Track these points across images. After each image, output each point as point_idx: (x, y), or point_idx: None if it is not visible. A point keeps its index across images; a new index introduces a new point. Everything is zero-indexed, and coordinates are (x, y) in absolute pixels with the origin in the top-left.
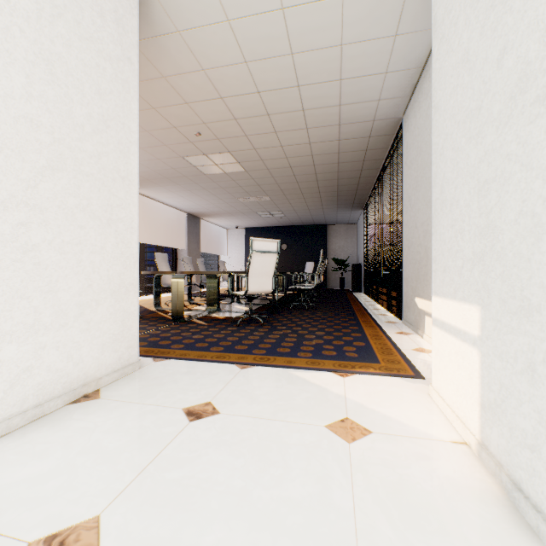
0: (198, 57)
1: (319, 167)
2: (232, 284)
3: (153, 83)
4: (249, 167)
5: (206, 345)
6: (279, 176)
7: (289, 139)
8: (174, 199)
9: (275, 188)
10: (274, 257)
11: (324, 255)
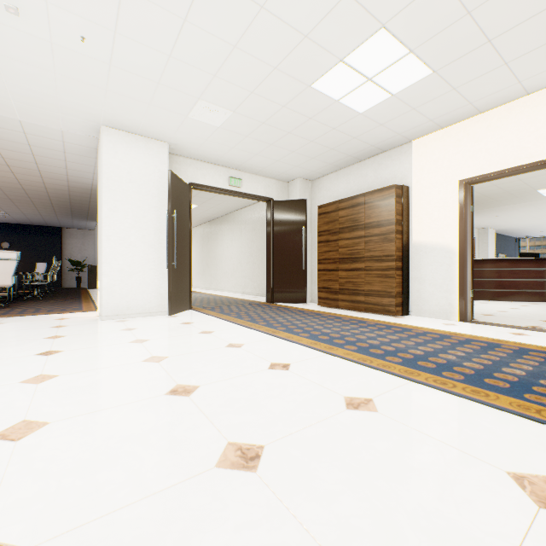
0: None
1: (53, 194)
2: None
3: None
4: None
5: None
6: (10, 191)
7: (26, 177)
8: None
9: (3, 197)
10: (15, 262)
11: (60, 256)
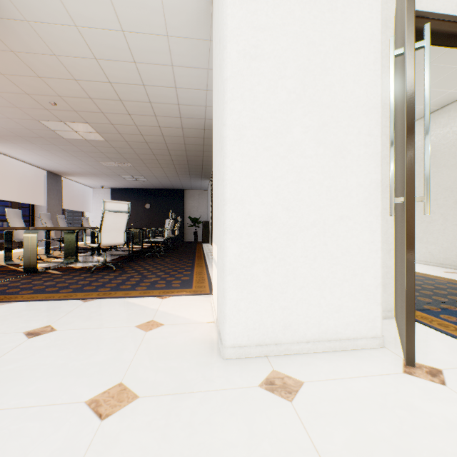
0: (49, 44)
1: (170, 145)
2: (93, 238)
3: (1, 53)
4: (109, 138)
5: (57, 289)
6: (137, 148)
7: (142, 121)
8: (30, 156)
9: (136, 157)
10: (125, 215)
11: (182, 214)
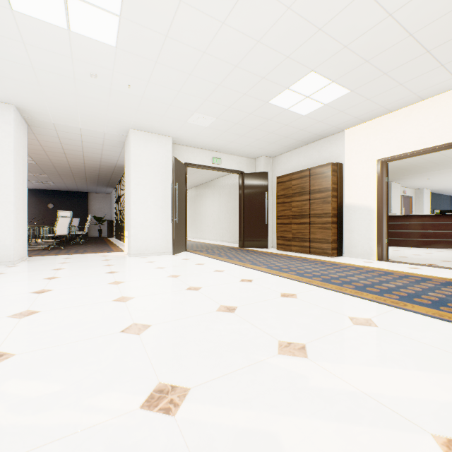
0: (38, 138)
1: (88, 170)
2: None
3: None
4: (41, 163)
5: (45, 254)
6: (61, 169)
7: (73, 160)
8: None
9: (55, 173)
10: (69, 219)
11: (87, 213)
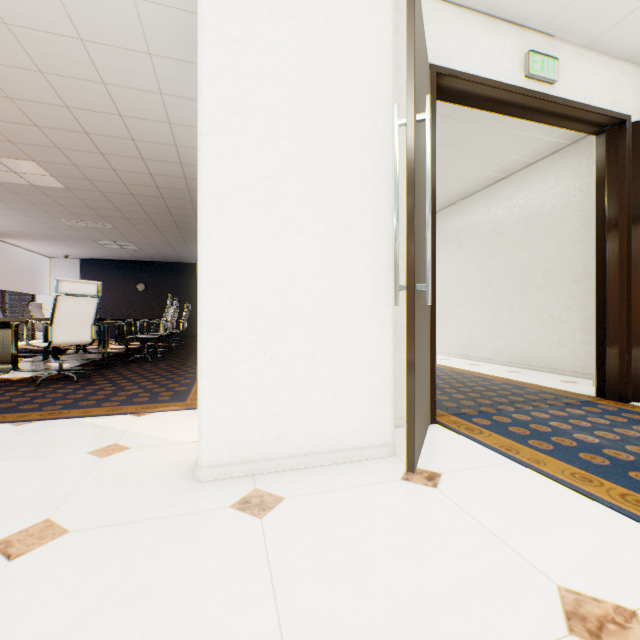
0: None
1: (170, 201)
2: (45, 335)
3: None
4: (72, 185)
5: None
6: (119, 202)
7: (123, 165)
8: None
9: (118, 215)
10: (93, 301)
11: (195, 299)
